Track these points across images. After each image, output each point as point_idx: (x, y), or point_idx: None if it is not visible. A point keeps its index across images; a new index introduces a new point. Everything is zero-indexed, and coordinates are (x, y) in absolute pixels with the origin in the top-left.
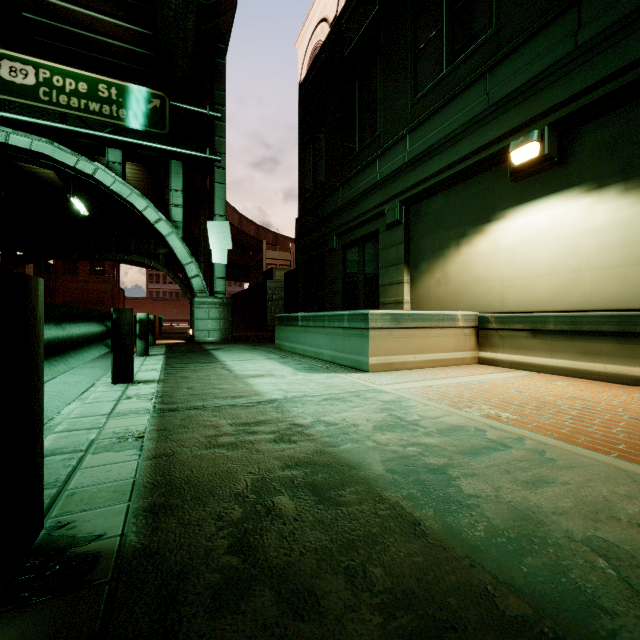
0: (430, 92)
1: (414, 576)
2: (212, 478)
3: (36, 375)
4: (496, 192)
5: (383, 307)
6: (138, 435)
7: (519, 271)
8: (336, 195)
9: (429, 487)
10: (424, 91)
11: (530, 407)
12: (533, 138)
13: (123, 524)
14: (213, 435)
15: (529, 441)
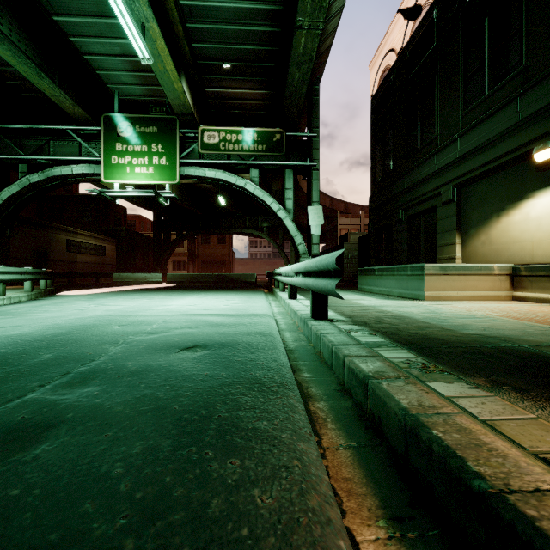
0: (476, 107)
1: (424, 326)
2: (360, 316)
3: None
4: (527, 178)
5: (439, 262)
6: None
7: (544, 234)
8: (402, 180)
9: (437, 321)
10: (471, 107)
11: (515, 313)
12: (549, 145)
13: (343, 318)
14: (352, 311)
15: (494, 318)
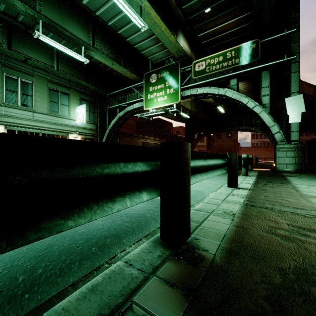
0: None
1: None
2: (265, 251)
3: (187, 179)
4: None
5: None
6: (232, 213)
7: None
8: None
9: None
10: None
11: None
12: None
13: (216, 250)
14: (273, 226)
15: None
